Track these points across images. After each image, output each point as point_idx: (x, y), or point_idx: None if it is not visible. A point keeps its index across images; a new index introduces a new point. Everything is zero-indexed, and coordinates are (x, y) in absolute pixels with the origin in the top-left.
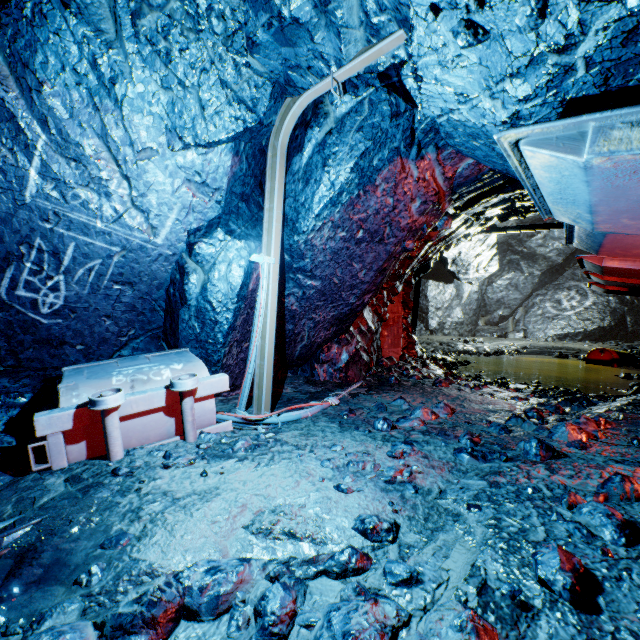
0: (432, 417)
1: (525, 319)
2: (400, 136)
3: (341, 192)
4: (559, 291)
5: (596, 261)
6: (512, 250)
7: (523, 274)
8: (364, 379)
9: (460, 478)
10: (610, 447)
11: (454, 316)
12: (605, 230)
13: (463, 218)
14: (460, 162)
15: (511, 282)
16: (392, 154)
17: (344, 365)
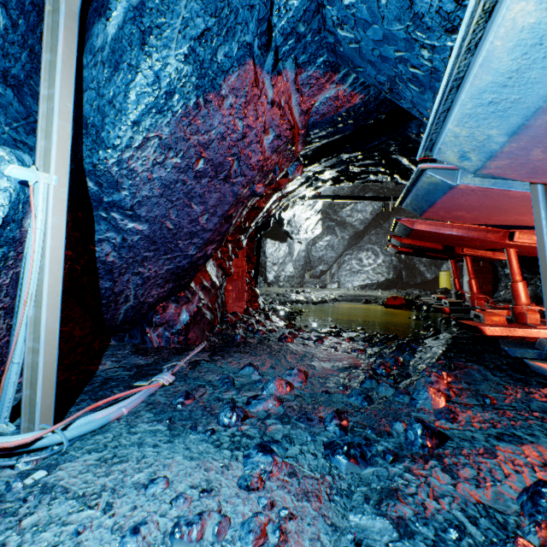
0: (287, 389)
1: (339, 273)
2: (254, 27)
3: (171, 92)
4: (361, 252)
5: (409, 224)
6: (330, 218)
7: (337, 237)
8: (208, 340)
9: (347, 512)
10: (472, 411)
11: (287, 270)
12: (490, 171)
13: (305, 176)
14: (318, 93)
15: (329, 243)
16: (243, 52)
17: (184, 327)
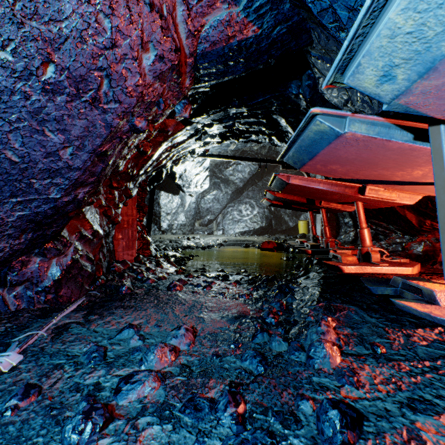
0: (172, 358)
1: (223, 222)
2: None
3: None
4: (241, 204)
5: (286, 179)
6: (216, 176)
7: (222, 192)
8: (87, 294)
9: None
10: (369, 367)
11: (180, 219)
12: (409, 100)
13: (195, 127)
14: (208, 12)
15: (215, 197)
16: None
17: (53, 283)
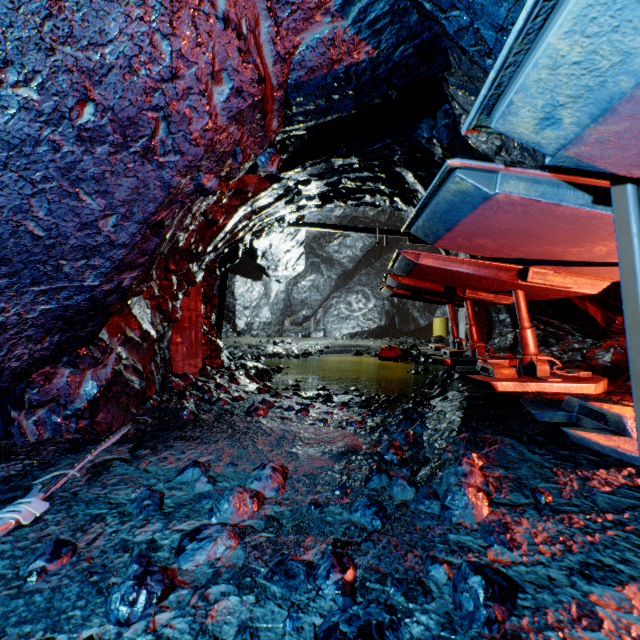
0: (254, 508)
1: (325, 319)
2: None
3: None
4: (350, 294)
5: (414, 258)
6: (314, 253)
7: (323, 277)
8: (134, 420)
9: None
10: (528, 521)
11: (263, 316)
12: (581, 151)
13: (285, 185)
14: (304, 28)
15: (314, 284)
16: None
17: (87, 405)
